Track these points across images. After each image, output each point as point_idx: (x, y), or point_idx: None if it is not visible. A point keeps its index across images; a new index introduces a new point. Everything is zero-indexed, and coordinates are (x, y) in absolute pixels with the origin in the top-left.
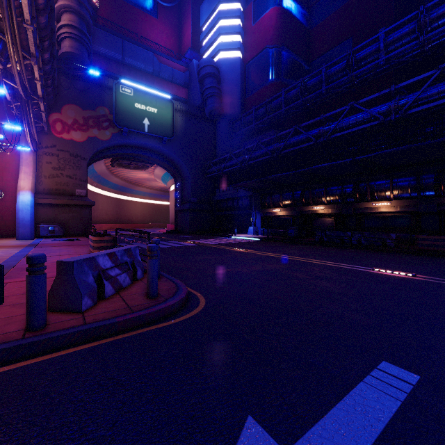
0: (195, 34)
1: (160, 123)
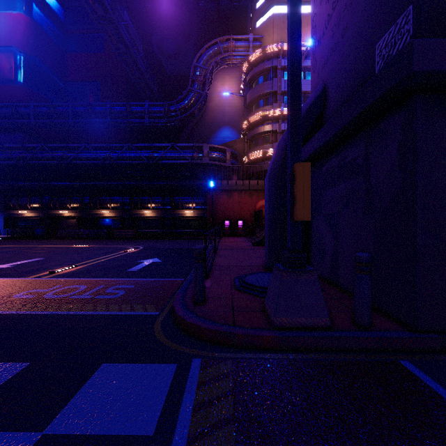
0: None
1: None
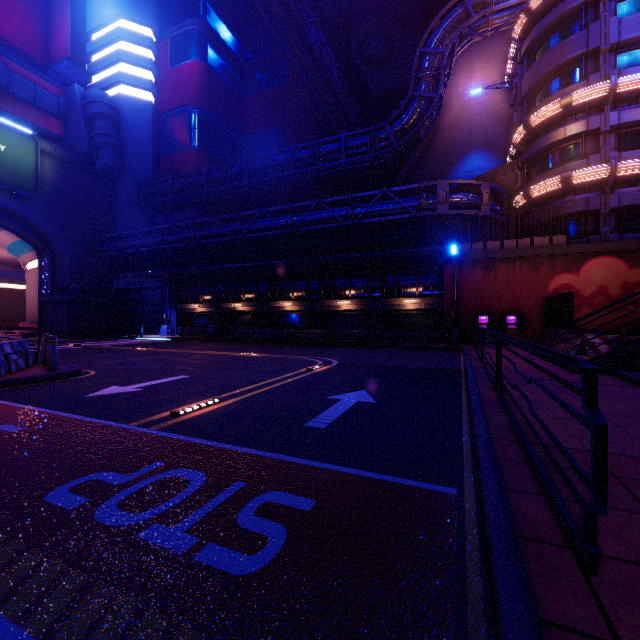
0: (77, 38)
1: (13, 168)
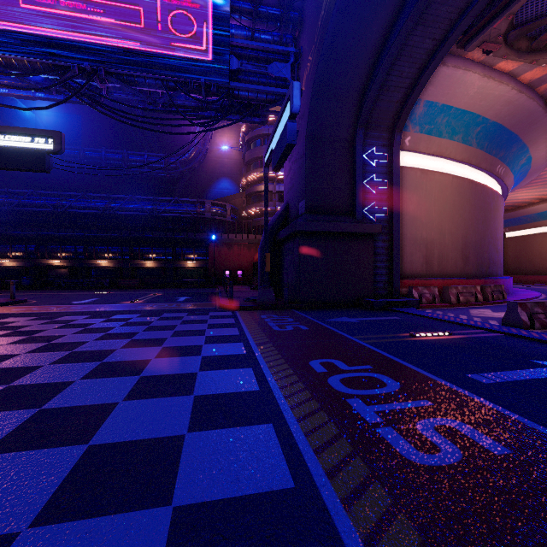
0: None
1: None
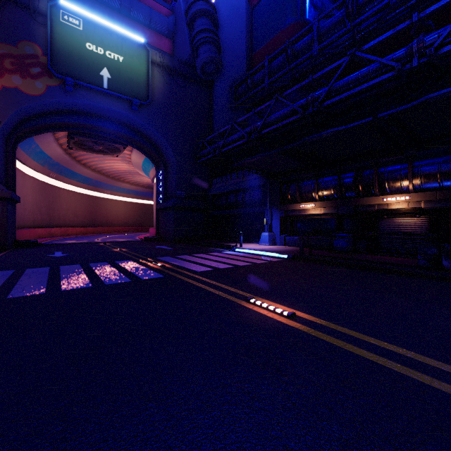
0: None
1: (129, 78)
